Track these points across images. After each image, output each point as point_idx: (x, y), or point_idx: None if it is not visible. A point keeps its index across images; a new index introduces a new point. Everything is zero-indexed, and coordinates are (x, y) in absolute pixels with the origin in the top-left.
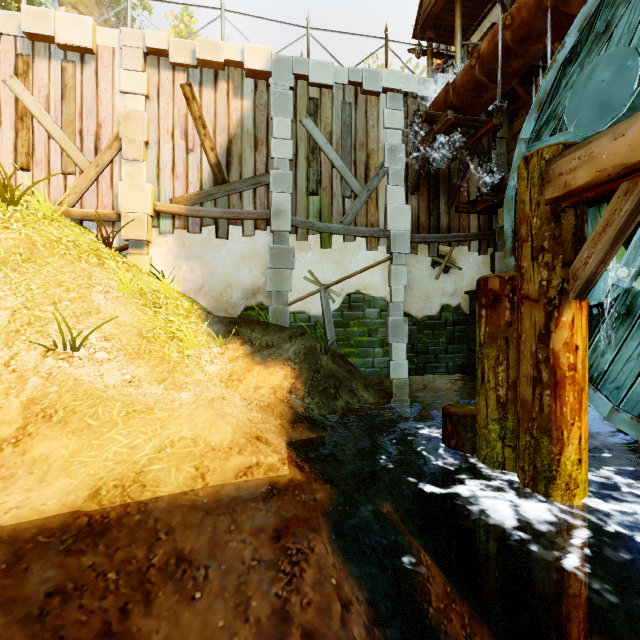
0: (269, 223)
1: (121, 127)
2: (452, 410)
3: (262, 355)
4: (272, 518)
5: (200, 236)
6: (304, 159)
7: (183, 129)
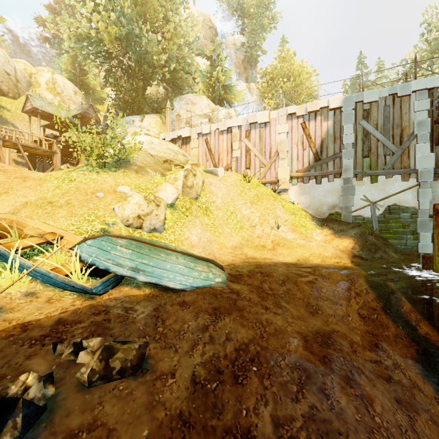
0: (341, 175)
1: (278, 147)
2: (425, 255)
3: (338, 234)
4: (346, 273)
5: (308, 184)
6: (360, 141)
7: (301, 141)
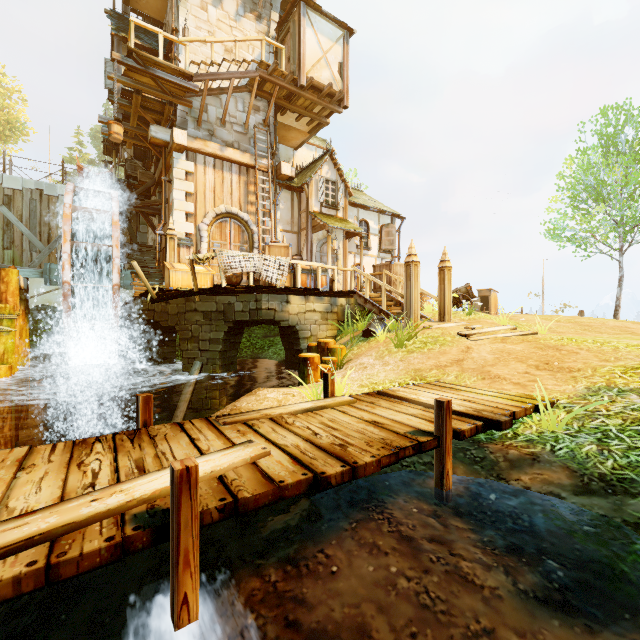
0: None
1: None
2: None
3: None
4: None
5: None
6: (1, 229)
7: None
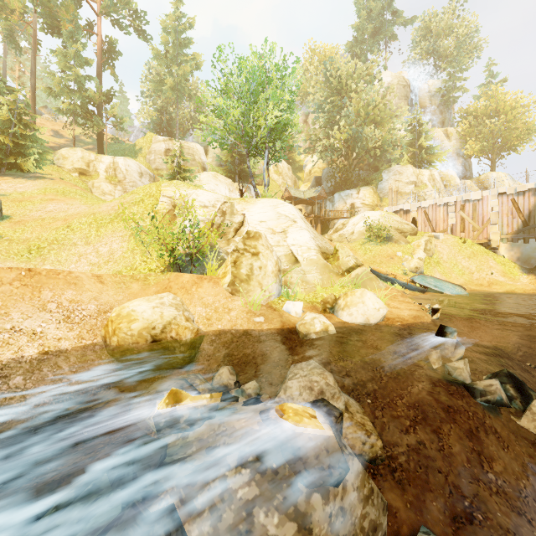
0: None
1: (490, 217)
2: None
3: None
4: None
5: (517, 243)
6: None
7: (511, 212)
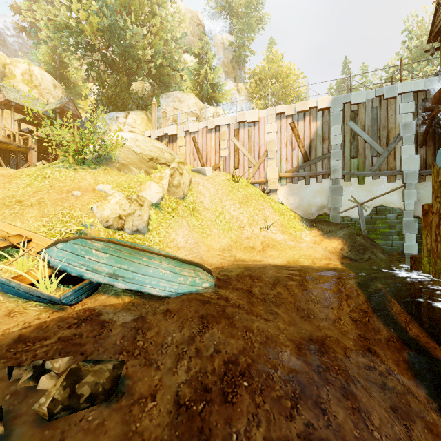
0: (329, 175)
1: (267, 147)
2: (413, 255)
3: (327, 235)
4: (336, 275)
5: (297, 185)
6: (348, 142)
7: (290, 141)
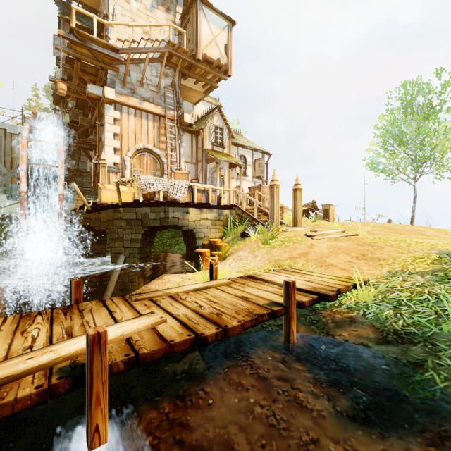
0: None
1: None
2: None
3: None
4: None
5: None
6: None
7: None
